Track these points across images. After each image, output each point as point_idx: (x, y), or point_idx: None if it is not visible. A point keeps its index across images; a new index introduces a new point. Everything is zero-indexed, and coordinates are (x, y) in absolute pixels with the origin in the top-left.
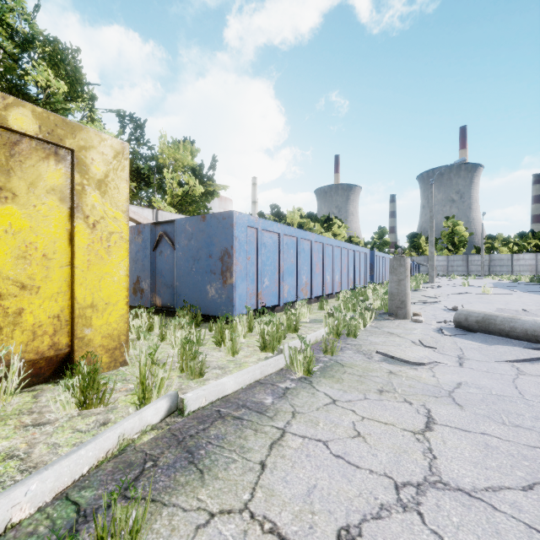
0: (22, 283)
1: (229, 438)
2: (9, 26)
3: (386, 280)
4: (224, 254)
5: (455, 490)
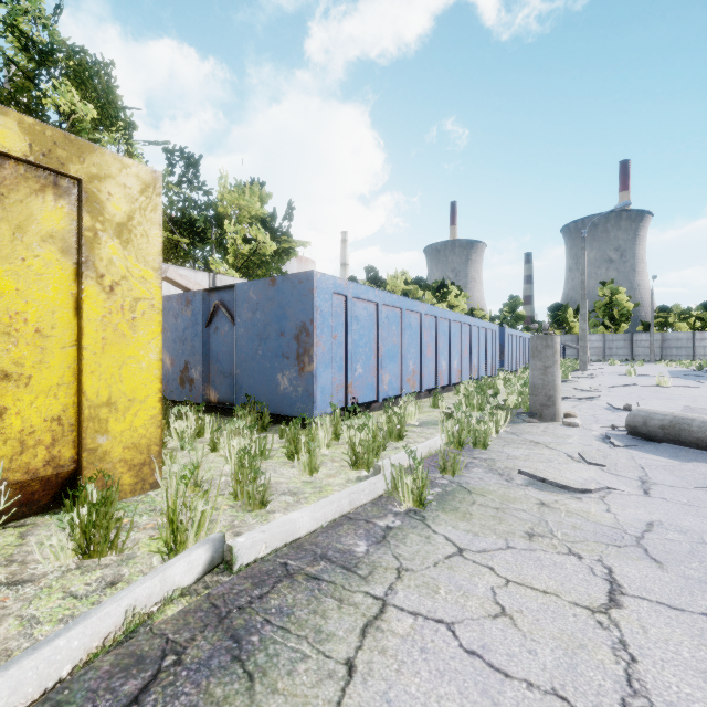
0: (4, 370)
1: (298, 613)
2: (23, 34)
3: (522, 367)
4: (301, 331)
5: None
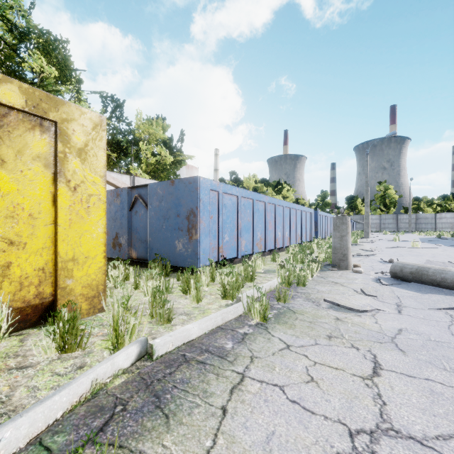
0: (10, 239)
1: (193, 382)
2: (9, 21)
3: (328, 236)
4: (190, 213)
5: (407, 438)
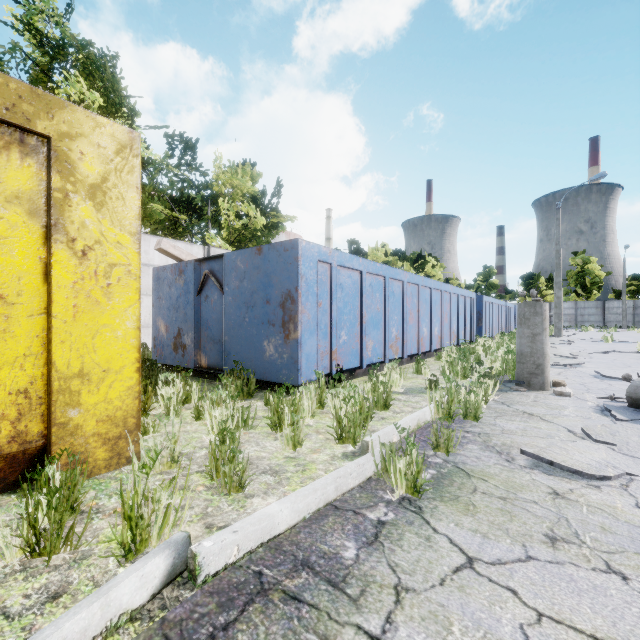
0: None
1: None
2: (38, 31)
3: (498, 333)
4: (286, 298)
5: None
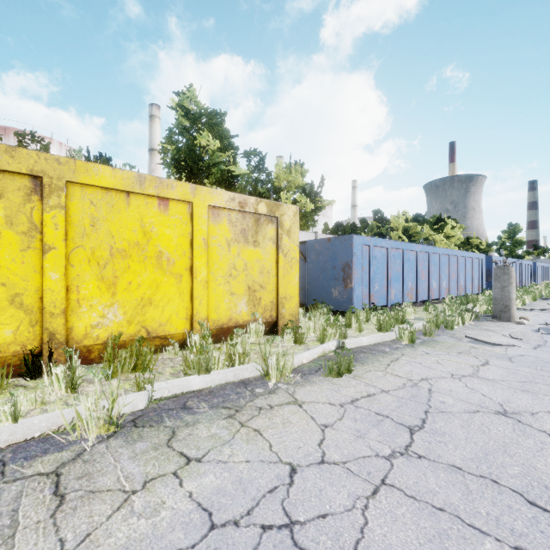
0: (261, 285)
1: (370, 357)
2: (185, 109)
3: None
4: (345, 266)
5: (481, 378)
